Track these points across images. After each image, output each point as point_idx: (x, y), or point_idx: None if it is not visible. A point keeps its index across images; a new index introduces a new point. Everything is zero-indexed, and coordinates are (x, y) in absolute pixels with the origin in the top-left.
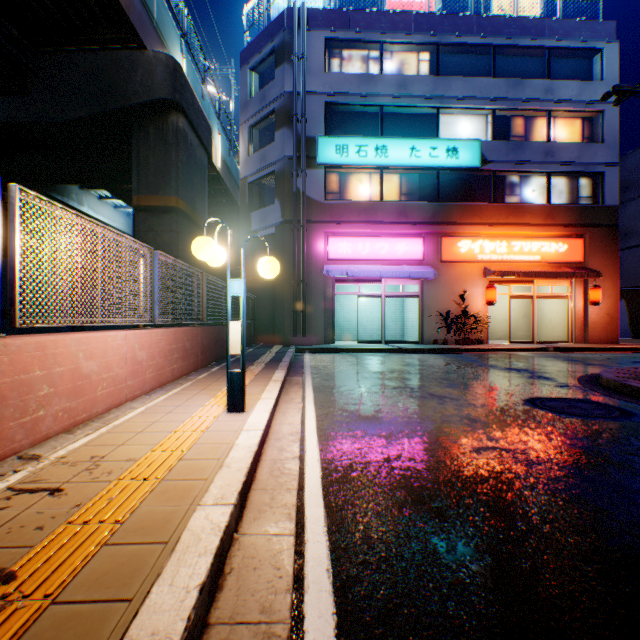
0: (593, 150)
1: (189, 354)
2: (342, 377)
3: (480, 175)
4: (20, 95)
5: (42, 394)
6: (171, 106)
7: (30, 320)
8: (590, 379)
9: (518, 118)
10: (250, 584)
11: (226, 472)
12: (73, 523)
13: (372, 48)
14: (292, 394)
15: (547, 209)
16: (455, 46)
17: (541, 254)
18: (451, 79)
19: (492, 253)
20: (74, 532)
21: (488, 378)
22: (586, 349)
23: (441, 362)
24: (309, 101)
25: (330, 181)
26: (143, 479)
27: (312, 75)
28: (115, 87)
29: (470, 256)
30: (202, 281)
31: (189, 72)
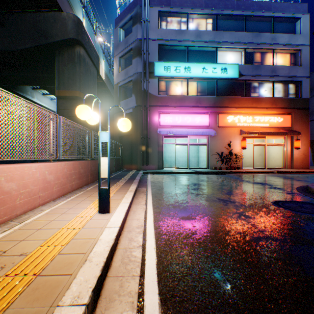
0: (296, 69)
1: (82, 176)
2: (168, 188)
3: (238, 82)
4: None
5: None
6: (76, 42)
7: None
8: (303, 189)
9: (257, 53)
10: None
11: (87, 267)
12: None
13: (182, 16)
14: (140, 199)
15: (272, 100)
16: (225, 15)
17: (269, 123)
18: (223, 32)
19: (244, 122)
20: None
21: (247, 188)
22: (293, 172)
23: (220, 179)
24: (150, 43)
25: (161, 85)
26: (23, 275)
27: (152, 30)
28: (46, 32)
29: (233, 124)
30: (91, 135)
31: (87, 27)
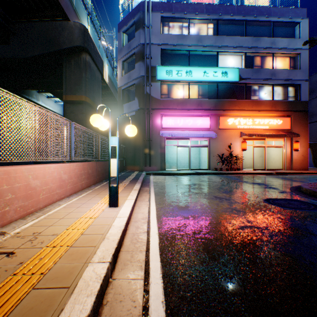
0: (295, 73)
1: (90, 176)
2: (169, 187)
3: (238, 85)
4: (5, 44)
5: (7, 198)
6: (82, 49)
7: (0, 158)
8: (296, 188)
9: (257, 57)
10: (117, 312)
11: (106, 242)
12: (16, 274)
13: (184, 21)
14: (143, 196)
15: (272, 102)
16: (226, 20)
17: (269, 125)
18: (224, 37)
19: (244, 125)
20: (16, 281)
21: (244, 188)
22: (292, 173)
23: (219, 180)
24: (152, 48)
25: (163, 88)
26: (60, 246)
27: (154, 35)
28: (54, 40)
29: (233, 126)
30: (97, 138)
31: (92, 33)
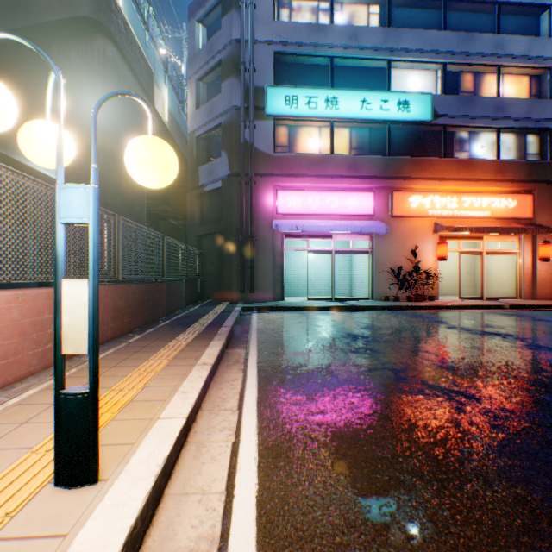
0: (542, 106)
1: None
2: (296, 349)
3: (430, 130)
4: None
5: None
6: (96, 28)
7: None
8: None
9: (467, 74)
10: None
11: None
12: None
13: None
14: (225, 387)
15: (497, 165)
16: None
17: (491, 210)
18: (402, 31)
19: (443, 208)
20: None
21: (479, 349)
22: (542, 306)
23: (404, 323)
24: (257, 50)
25: (279, 134)
26: None
27: (261, 23)
28: (26, 0)
29: (421, 211)
30: (114, 226)
31: (128, 9)
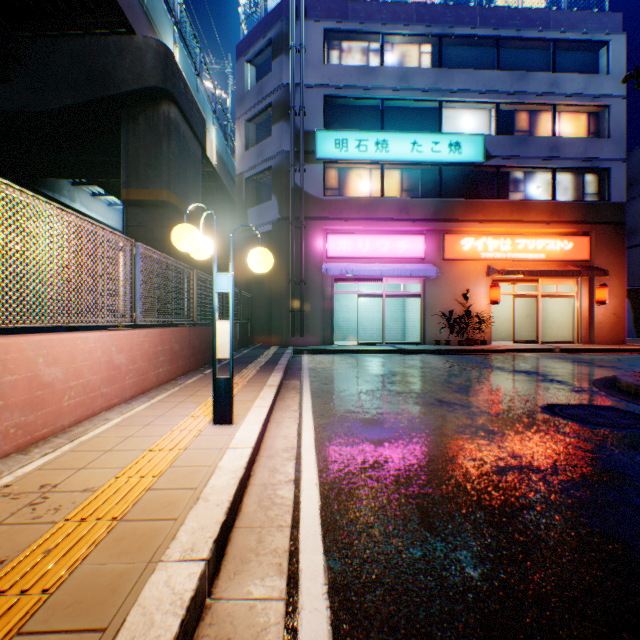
0: (599, 145)
1: (177, 357)
2: (342, 381)
3: (483, 171)
4: (2, 82)
5: None
6: (162, 95)
7: None
8: (606, 383)
9: (522, 112)
10: None
11: (202, 508)
12: None
13: (372, 40)
14: (288, 400)
15: (552, 206)
16: (458, 38)
17: (546, 252)
18: (454, 72)
19: (496, 251)
20: None
21: (497, 382)
22: (593, 350)
23: (445, 364)
24: (307, 94)
25: (329, 177)
26: (96, 520)
27: (310, 67)
28: (102, 74)
29: (473, 254)
30: (192, 278)
31: (183, 62)
